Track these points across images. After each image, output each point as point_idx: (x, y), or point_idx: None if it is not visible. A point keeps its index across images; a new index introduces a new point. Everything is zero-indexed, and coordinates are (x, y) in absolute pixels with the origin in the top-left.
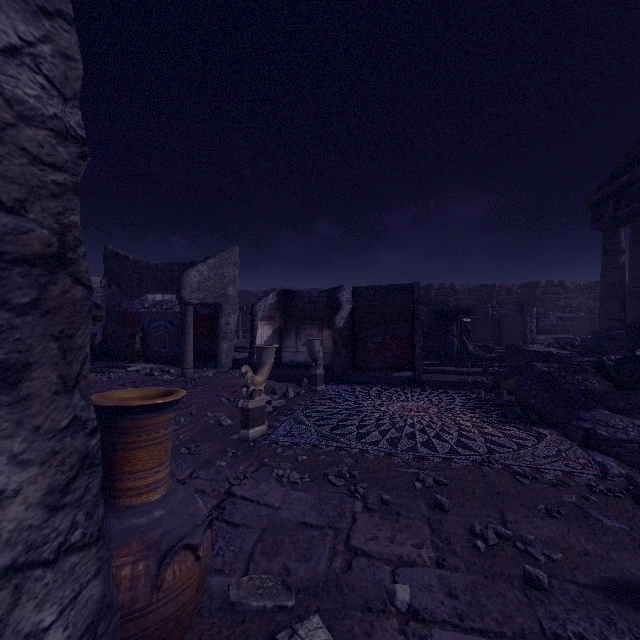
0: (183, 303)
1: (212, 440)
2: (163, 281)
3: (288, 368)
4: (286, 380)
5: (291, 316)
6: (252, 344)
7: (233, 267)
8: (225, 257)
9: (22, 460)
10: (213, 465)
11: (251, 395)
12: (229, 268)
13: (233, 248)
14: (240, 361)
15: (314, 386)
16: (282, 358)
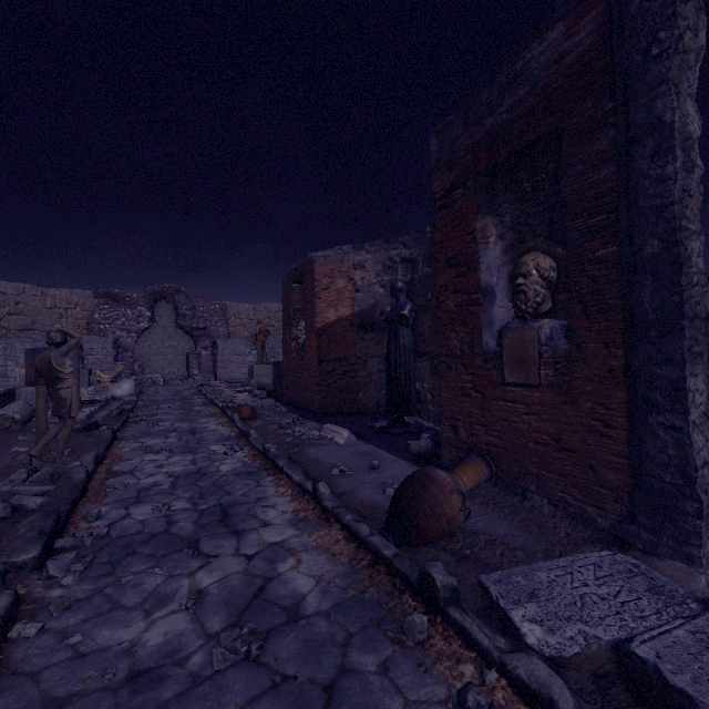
0: None
1: None
2: None
3: None
4: None
5: None
6: None
7: None
8: None
9: (703, 382)
10: None
11: None
12: None
13: None
14: None
15: None
16: None
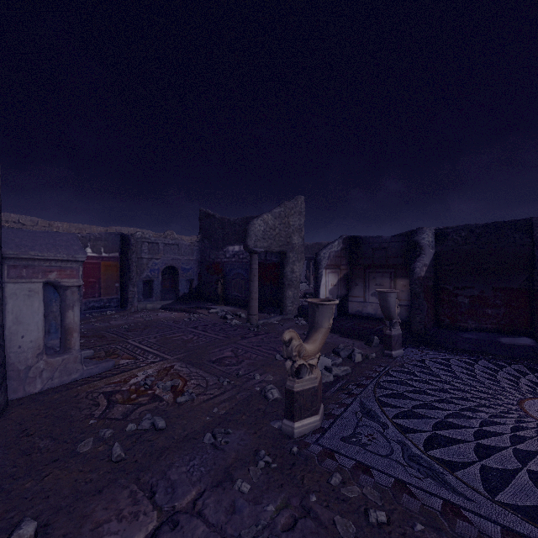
0: (249, 251)
1: (248, 424)
2: (240, 234)
3: (355, 320)
4: (352, 335)
5: (358, 264)
6: (316, 293)
7: (298, 216)
8: (290, 206)
9: None
10: (232, 485)
11: (298, 371)
12: (294, 217)
13: (298, 197)
14: (305, 309)
15: (388, 350)
16: (348, 308)
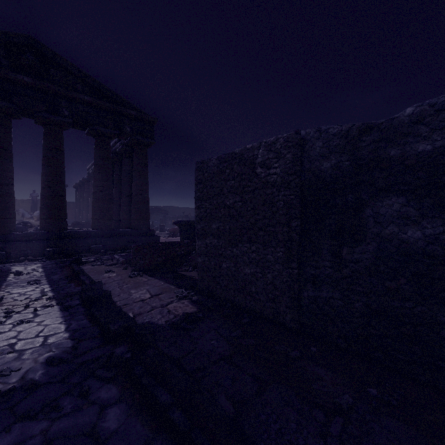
0: None
1: None
2: None
3: None
4: None
5: None
6: None
7: None
8: None
9: None
10: None
11: None
12: None
13: None
14: None
15: None
16: None
